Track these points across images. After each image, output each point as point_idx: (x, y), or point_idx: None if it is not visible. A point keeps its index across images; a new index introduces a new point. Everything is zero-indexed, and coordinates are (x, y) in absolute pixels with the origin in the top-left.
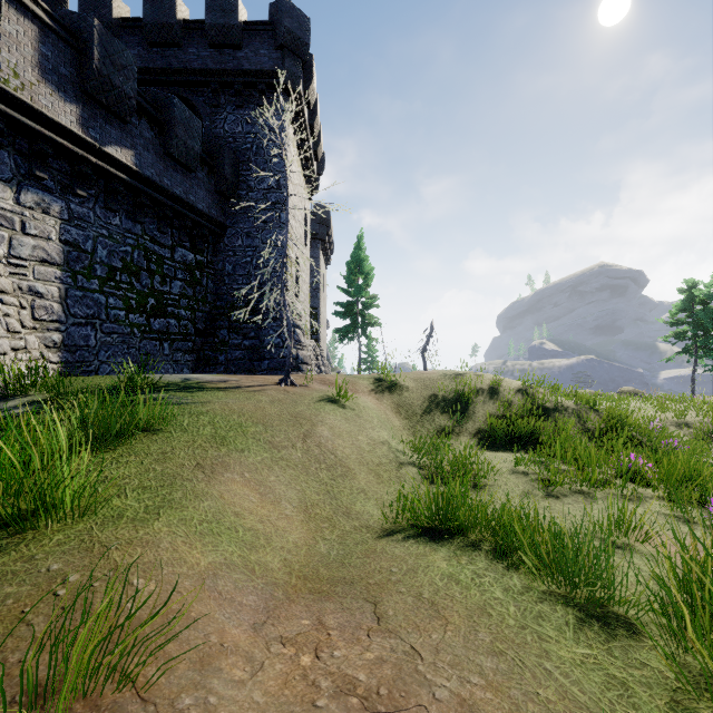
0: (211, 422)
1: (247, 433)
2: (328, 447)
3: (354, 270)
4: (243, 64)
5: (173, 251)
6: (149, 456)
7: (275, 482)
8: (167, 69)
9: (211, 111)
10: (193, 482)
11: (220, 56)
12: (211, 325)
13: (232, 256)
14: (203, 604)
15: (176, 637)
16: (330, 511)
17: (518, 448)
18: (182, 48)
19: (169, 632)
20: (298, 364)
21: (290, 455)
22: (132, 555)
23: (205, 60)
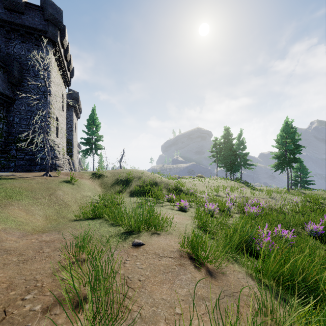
0: (4, 191)
1: (22, 194)
2: (60, 198)
3: (91, 123)
4: (25, 22)
5: None
6: None
7: (34, 209)
8: None
9: (5, 40)
10: None
11: (11, 14)
12: (5, 148)
13: (18, 114)
14: (0, 234)
15: None
16: (56, 217)
17: (143, 196)
18: None
19: None
20: (55, 167)
21: (42, 201)
22: None
23: (1, 14)
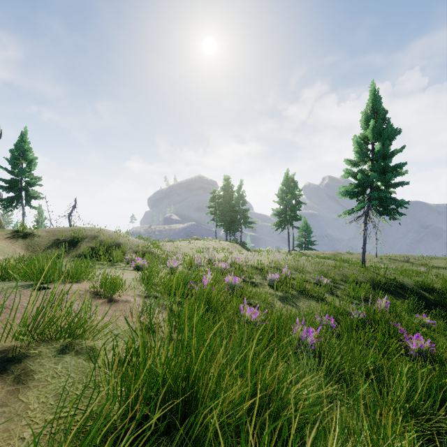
0: None
1: None
2: None
3: (19, 156)
4: None
5: None
6: None
7: None
8: None
9: None
10: None
11: None
12: None
13: None
14: None
15: None
16: None
17: (96, 260)
18: None
19: None
20: None
21: None
22: None
23: None
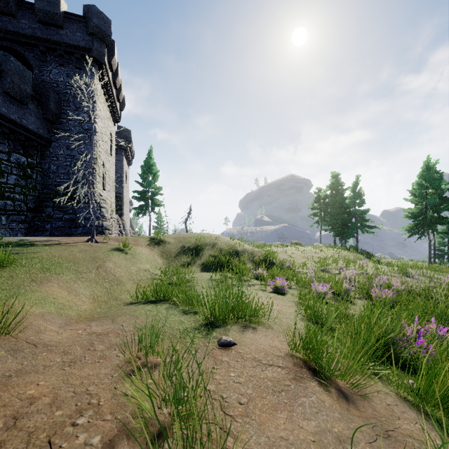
0: (40, 262)
1: (63, 266)
2: (111, 272)
3: (147, 171)
4: (64, 38)
5: (9, 155)
6: (3, 278)
7: (77, 287)
8: (4, 30)
9: (39, 64)
10: (30, 287)
11: (46, 29)
12: (39, 205)
13: (56, 160)
14: (37, 321)
15: (26, 327)
16: (106, 299)
17: (220, 270)
18: (16, 18)
19: (23, 326)
20: (102, 230)
21: (88, 276)
22: (2, 309)
23: (35, 30)
